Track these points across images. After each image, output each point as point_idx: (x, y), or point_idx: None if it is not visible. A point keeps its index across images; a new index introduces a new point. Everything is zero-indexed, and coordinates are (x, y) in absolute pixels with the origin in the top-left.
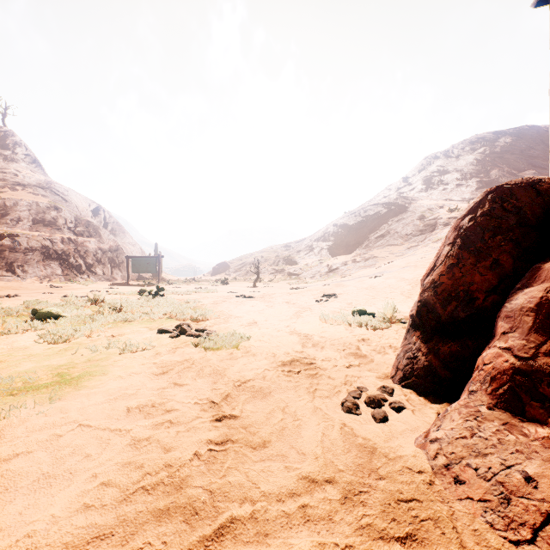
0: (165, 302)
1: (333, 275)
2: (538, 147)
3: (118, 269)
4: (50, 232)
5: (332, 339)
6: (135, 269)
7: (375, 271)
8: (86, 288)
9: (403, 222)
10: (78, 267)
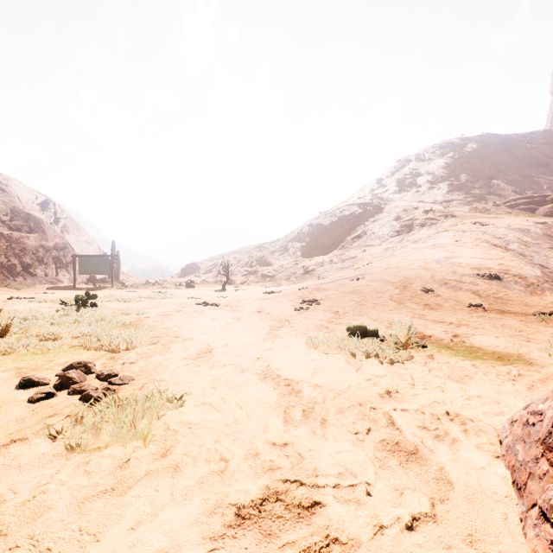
0: (89, 315)
1: (309, 277)
2: (501, 154)
3: (65, 270)
4: None
5: (334, 391)
6: (83, 270)
7: (356, 273)
8: (11, 293)
9: (379, 222)
10: (11, 268)
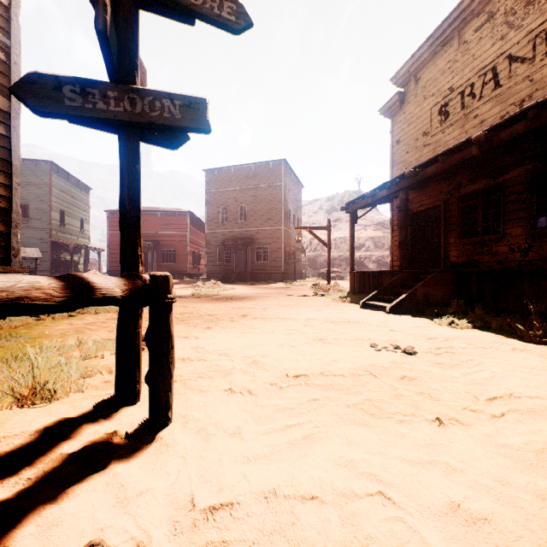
0: None
1: None
2: None
3: None
4: (381, 252)
5: None
6: None
7: None
8: None
9: None
10: None
